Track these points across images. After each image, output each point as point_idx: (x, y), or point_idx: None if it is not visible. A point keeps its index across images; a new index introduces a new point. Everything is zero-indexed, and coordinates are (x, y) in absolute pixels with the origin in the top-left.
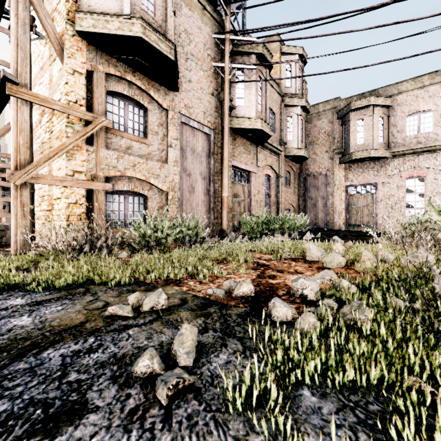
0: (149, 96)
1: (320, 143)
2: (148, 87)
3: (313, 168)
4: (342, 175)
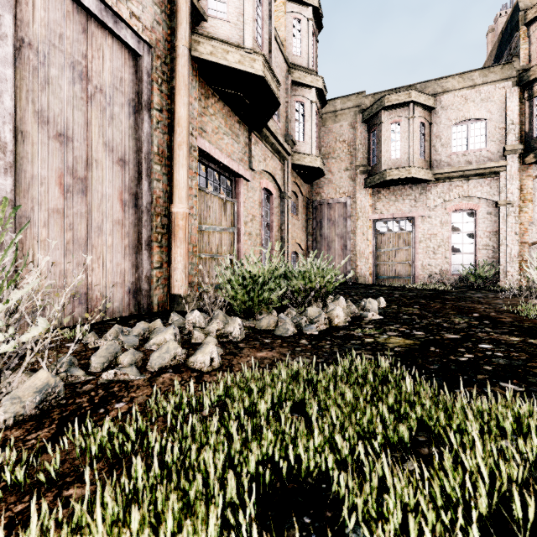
0: None
1: (337, 157)
2: None
3: (328, 193)
4: (369, 204)
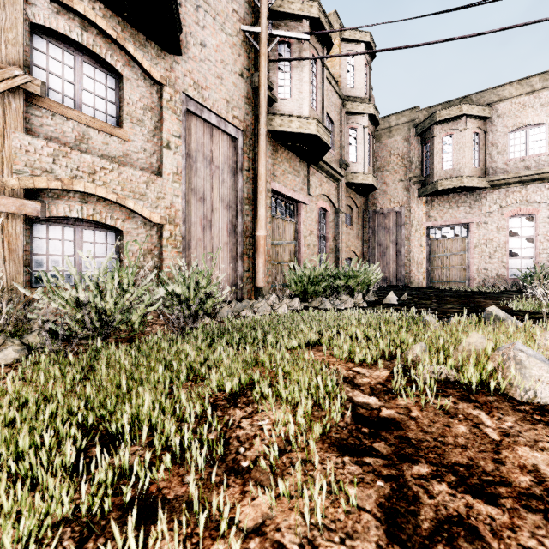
0: (126, 54)
1: (391, 169)
2: (123, 35)
3: (383, 203)
4: (422, 212)
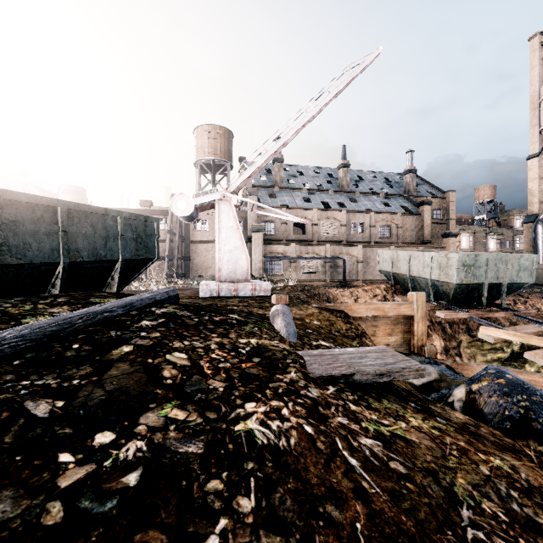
0: None
1: None
2: None
3: None
4: None
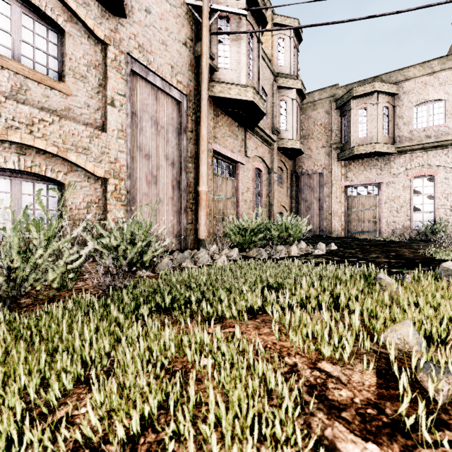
0: (69, 10)
1: (315, 137)
2: None
3: (308, 165)
4: (341, 173)
